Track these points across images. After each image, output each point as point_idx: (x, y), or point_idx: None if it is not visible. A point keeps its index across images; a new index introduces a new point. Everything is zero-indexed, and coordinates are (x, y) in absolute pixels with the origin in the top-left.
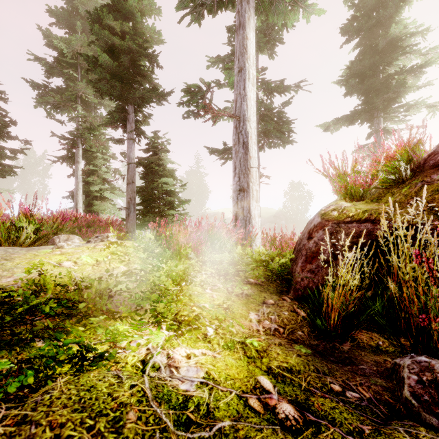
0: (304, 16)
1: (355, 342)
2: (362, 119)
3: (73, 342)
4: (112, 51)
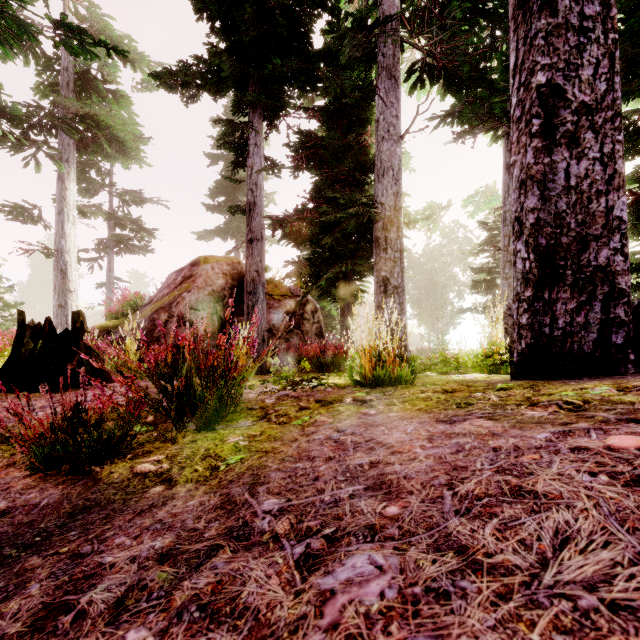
0: (136, 163)
1: None
2: (224, 237)
3: None
4: None
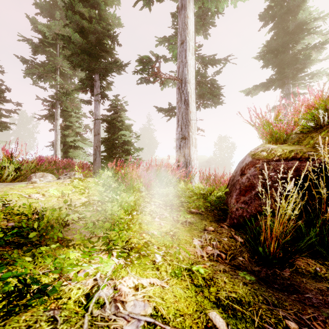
0: (232, 2)
1: (293, 268)
2: (276, 85)
3: (13, 276)
4: (82, 32)
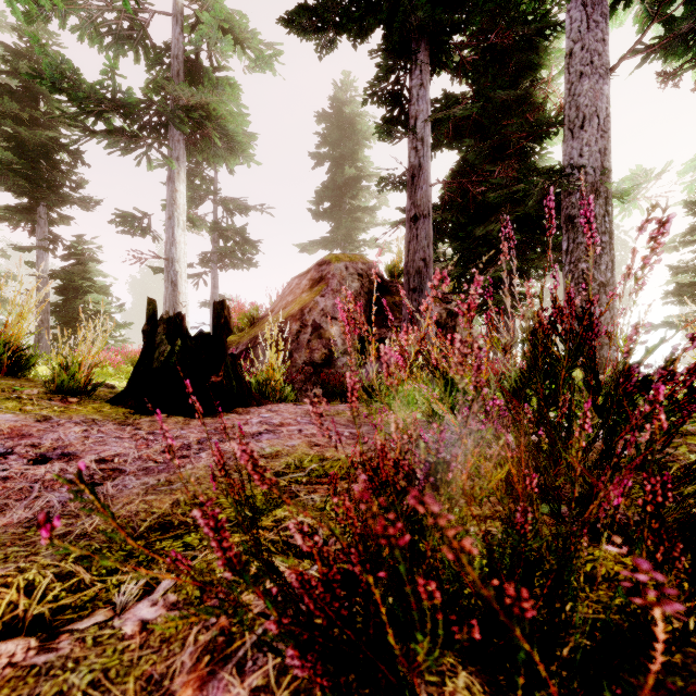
0: (244, 162)
1: None
2: (330, 247)
3: None
4: (14, 137)
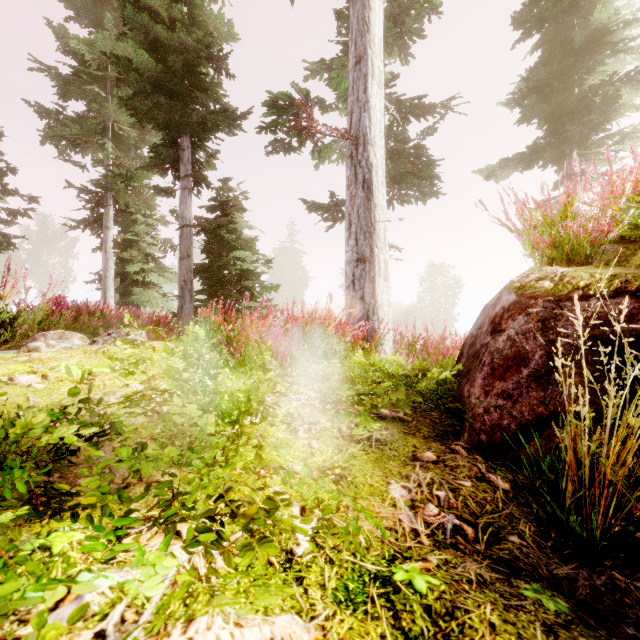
0: None
1: None
2: (547, 157)
3: None
4: (155, 50)
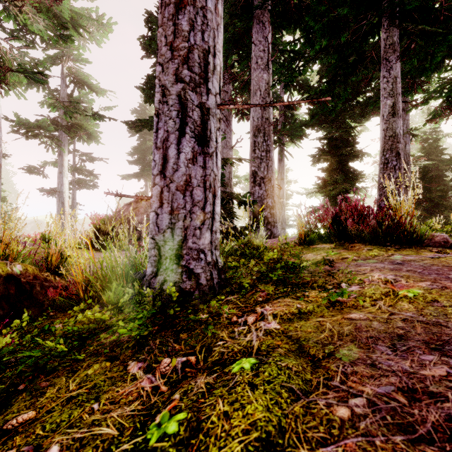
0: (95, 143)
1: None
2: (139, 179)
3: None
4: None
